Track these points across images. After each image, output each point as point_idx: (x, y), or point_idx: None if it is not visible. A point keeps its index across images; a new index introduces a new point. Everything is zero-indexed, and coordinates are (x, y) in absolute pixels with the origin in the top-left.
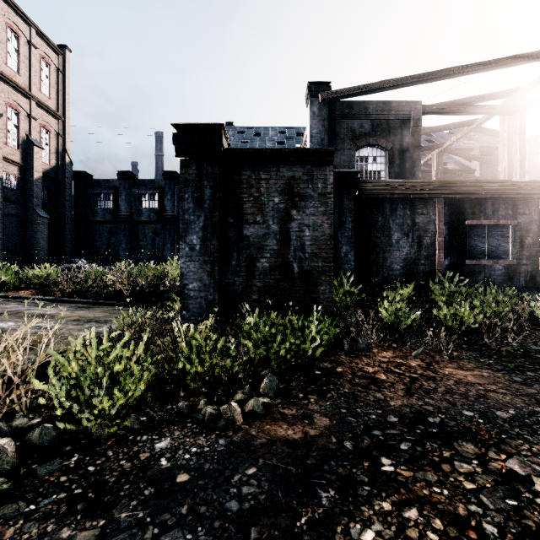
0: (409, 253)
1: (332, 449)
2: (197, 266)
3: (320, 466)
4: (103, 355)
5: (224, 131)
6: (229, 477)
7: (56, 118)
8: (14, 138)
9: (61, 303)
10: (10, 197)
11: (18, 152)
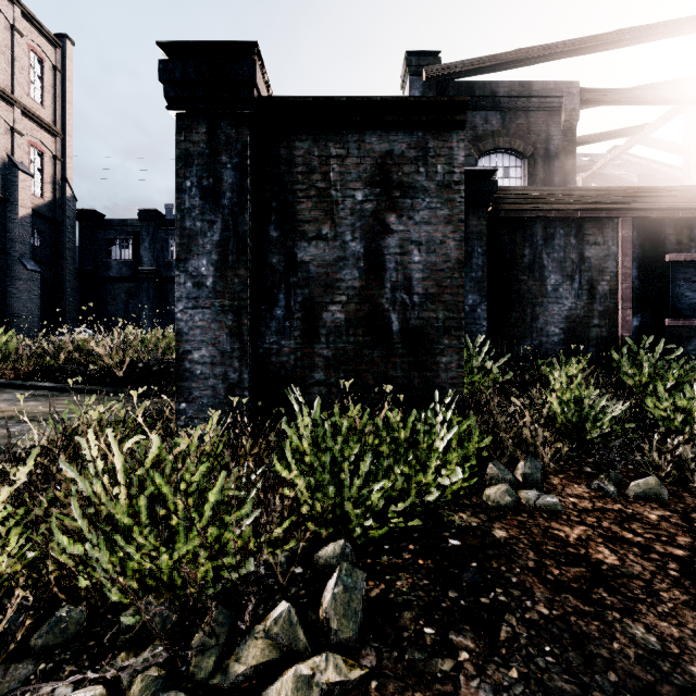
0: (574, 307)
1: None
2: (207, 317)
3: None
4: None
5: (261, 62)
6: None
7: (53, 135)
8: None
9: (9, 389)
10: None
11: None
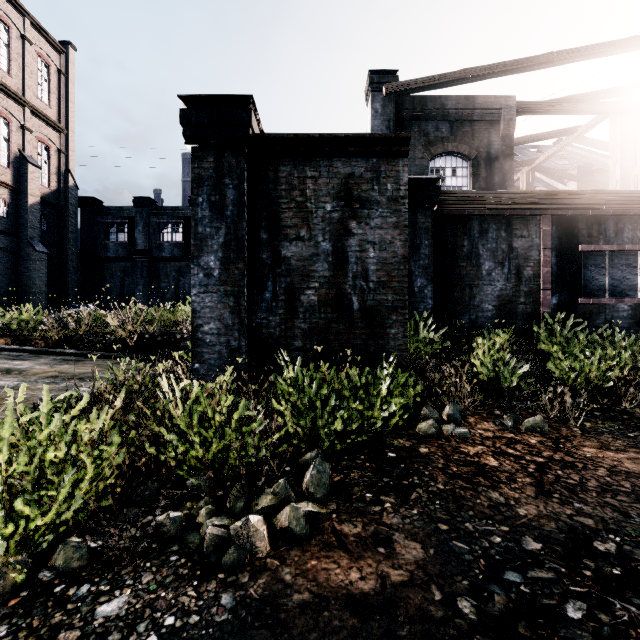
0: (505, 288)
1: (436, 619)
2: (215, 299)
3: None
4: (33, 432)
5: (254, 108)
6: None
7: (58, 131)
8: (4, 154)
9: (42, 355)
10: None
11: (9, 171)
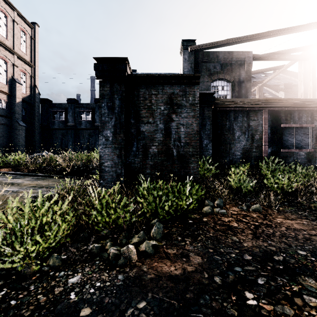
0: (246, 144)
1: (205, 283)
2: (110, 151)
3: (197, 300)
4: (36, 210)
5: (128, 62)
6: (123, 311)
7: (30, 66)
8: (4, 78)
9: (26, 176)
10: (2, 113)
11: (7, 86)
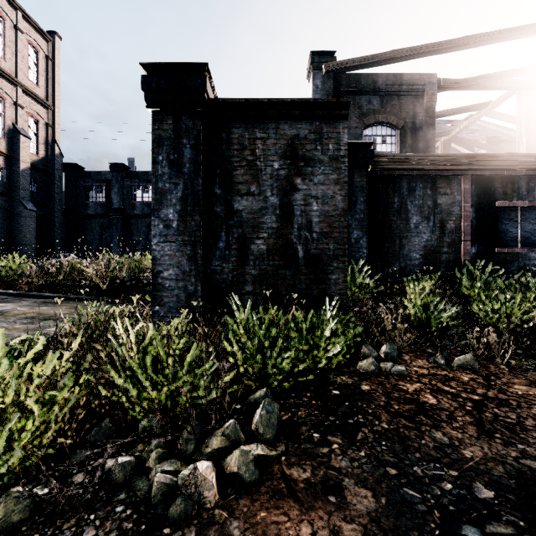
0: (430, 240)
1: None
2: (173, 248)
3: None
4: None
5: (209, 75)
6: None
7: (45, 107)
8: None
9: (25, 298)
10: None
11: (4, 141)
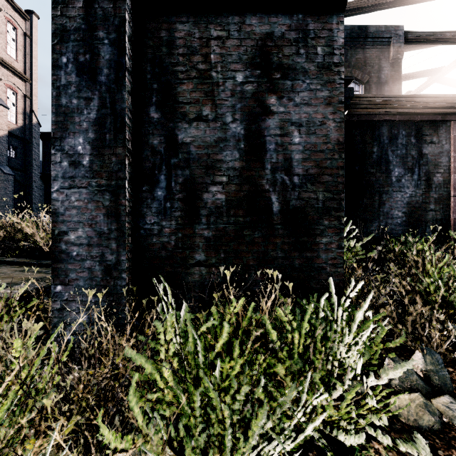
0: (414, 195)
1: None
2: (84, 196)
3: None
4: None
5: None
6: None
7: (24, 80)
8: None
9: None
10: None
11: None
